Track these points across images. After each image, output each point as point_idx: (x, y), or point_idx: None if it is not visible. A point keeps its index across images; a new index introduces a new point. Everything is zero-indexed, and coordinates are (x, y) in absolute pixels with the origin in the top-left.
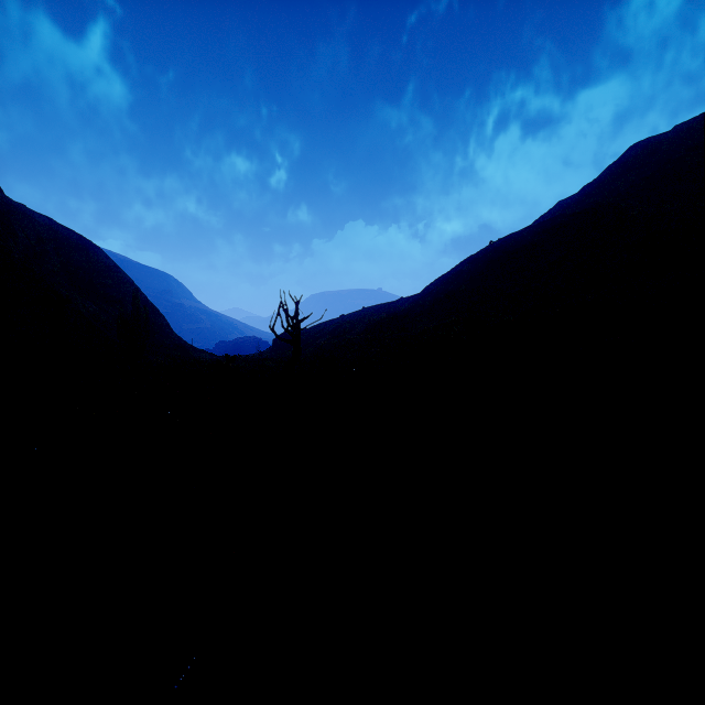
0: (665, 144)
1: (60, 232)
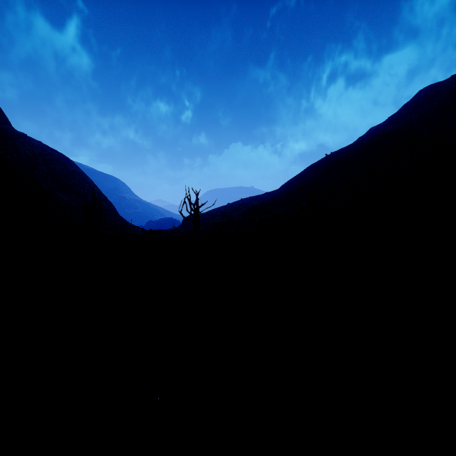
0: (445, 88)
1: (47, 151)
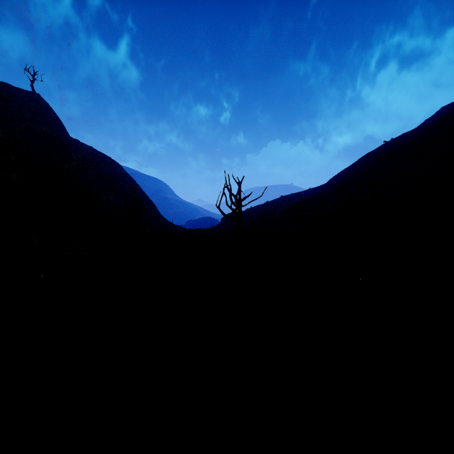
0: None
1: (96, 155)
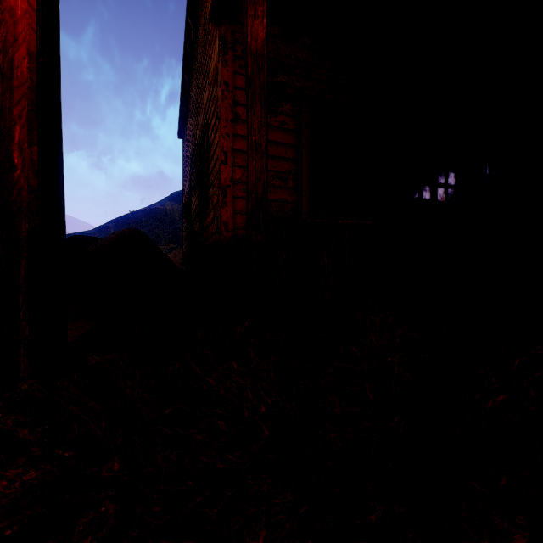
0: None
1: None
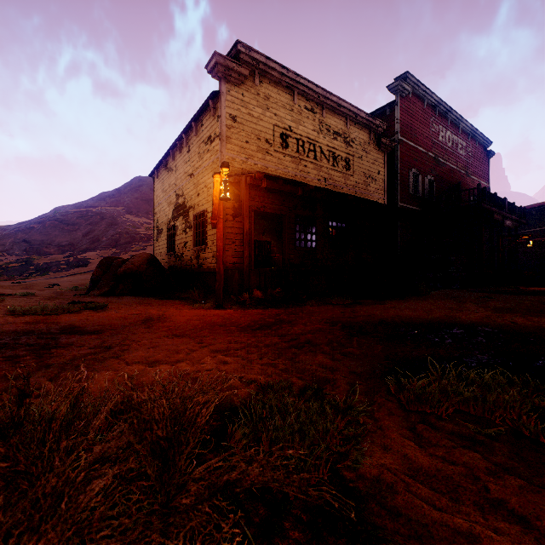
0: (146, 184)
1: None
